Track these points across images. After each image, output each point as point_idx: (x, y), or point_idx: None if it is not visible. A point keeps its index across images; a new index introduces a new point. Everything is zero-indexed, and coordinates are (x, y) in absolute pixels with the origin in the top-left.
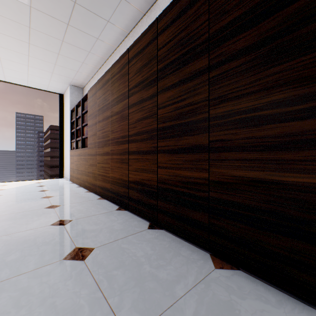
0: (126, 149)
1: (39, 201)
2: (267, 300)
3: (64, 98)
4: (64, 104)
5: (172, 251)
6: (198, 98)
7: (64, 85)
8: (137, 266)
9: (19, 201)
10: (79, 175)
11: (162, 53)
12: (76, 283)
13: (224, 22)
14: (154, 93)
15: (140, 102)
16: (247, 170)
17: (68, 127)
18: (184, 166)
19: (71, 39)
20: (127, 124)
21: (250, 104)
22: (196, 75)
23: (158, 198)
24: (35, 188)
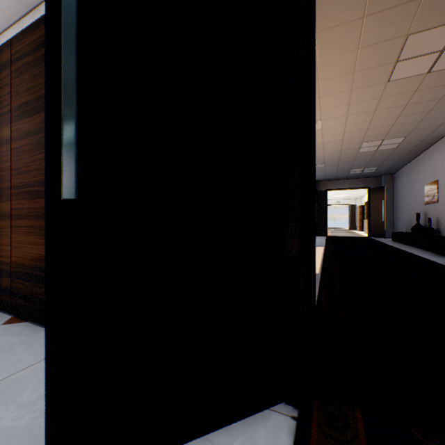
0: None
1: None
2: (20, 334)
3: None
4: None
5: None
6: (6, 166)
7: None
8: None
9: None
10: None
11: None
12: None
13: (20, 102)
14: None
15: None
16: (30, 235)
17: None
18: None
19: None
20: None
21: (31, 180)
22: (4, 142)
23: None
24: None
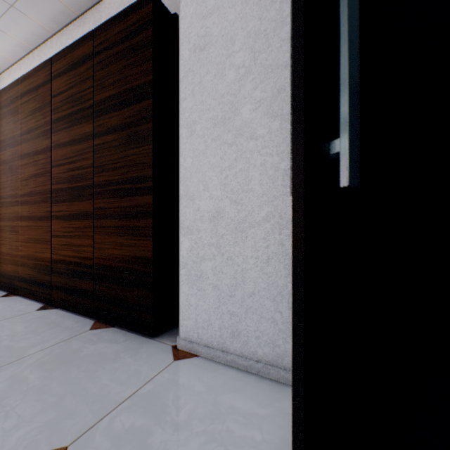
0: (17, 214)
1: None
2: (116, 341)
3: None
4: None
5: (51, 325)
6: (87, 164)
7: None
8: None
9: None
10: None
11: (56, 102)
12: None
13: (104, 95)
14: (49, 146)
15: (33, 154)
16: (117, 236)
17: None
18: (75, 234)
19: None
20: (18, 180)
21: (119, 178)
22: (85, 139)
23: (52, 273)
24: None
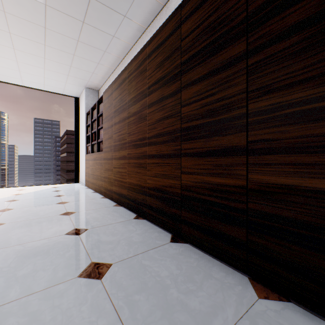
0: (145, 153)
1: (54, 207)
2: None
3: (79, 101)
4: (80, 107)
5: (201, 271)
6: (233, 91)
7: (79, 87)
8: (162, 290)
9: (34, 207)
10: (95, 180)
11: (186, 43)
12: (92, 309)
13: None
14: (177, 88)
15: (160, 100)
16: (301, 177)
17: (84, 130)
18: (214, 172)
19: (86, 38)
20: (145, 125)
21: (306, 94)
22: (230, 64)
23: (181, 208)
24: (51, 193)
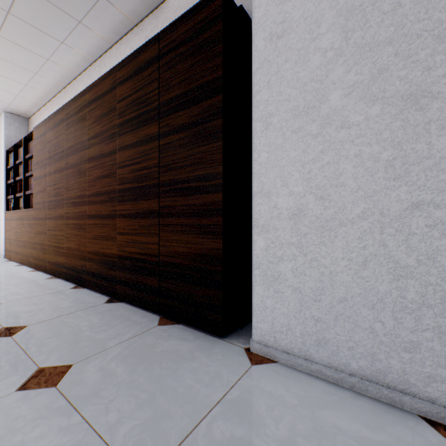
0: (84, 212)
1: None
2: (187, 339)
3: None
4: None
5: (122, 318)
6: (152, 164)
7: None
8: (75, 333)
9: None
10: (21, 248)
11: (121, 107)
12: None
13: (170, 96)
14: (114, 149)
15: (100, 157)
16: (184, 234)
17: (2, 175)
18: (140, 232)
19: (4, 53)
20: (85, 181)
21: (185, 176)
22: (150, 140)
23: (117, 268)
24: None
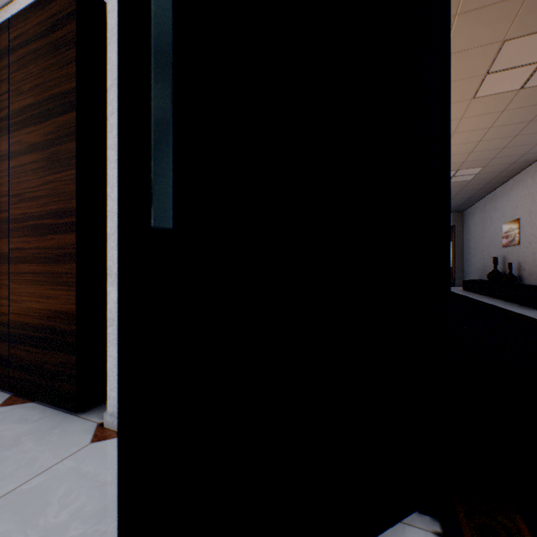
0: None
1: None
2: (26, 421)
3: None
4: None
5: None
6: (1, 191)
7: None
8: None
9: None
10: None
11: None
12: None
13: (22, 104)
14: None
15: None
16: (37, 285)
17: None
18: None
19: None
20: None
21: (39, 210)
22: None
23: None
24: None
